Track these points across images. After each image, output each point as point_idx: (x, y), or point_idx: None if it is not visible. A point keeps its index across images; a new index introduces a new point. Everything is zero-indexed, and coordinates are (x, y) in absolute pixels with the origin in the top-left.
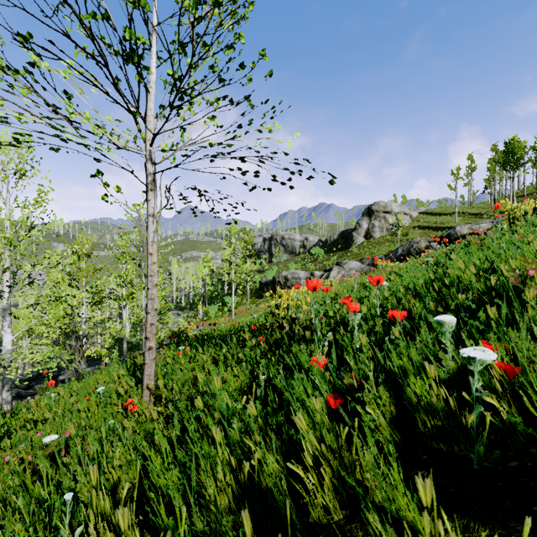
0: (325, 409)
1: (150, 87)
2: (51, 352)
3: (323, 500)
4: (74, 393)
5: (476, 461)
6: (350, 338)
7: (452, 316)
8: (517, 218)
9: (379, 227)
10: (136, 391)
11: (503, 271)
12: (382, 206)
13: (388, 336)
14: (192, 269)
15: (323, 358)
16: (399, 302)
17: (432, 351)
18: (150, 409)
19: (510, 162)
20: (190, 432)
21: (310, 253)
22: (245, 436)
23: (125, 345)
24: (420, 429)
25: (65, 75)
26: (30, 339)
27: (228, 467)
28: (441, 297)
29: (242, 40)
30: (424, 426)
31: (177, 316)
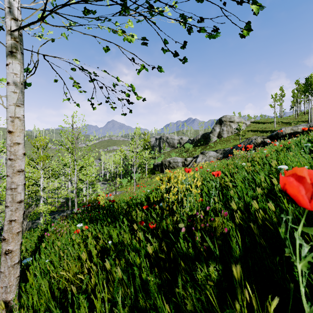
0: None
1: None
2: None
3: None
4: None
5: None
6: None
7: None
8: None
9: (226, 131)
10: None
11: None
12: (228, 118)
13: None
14: (113, 157)
15: None
16: None
17: None
18: None
19: (309, 90)
20: None
21: (184, 147)
22: None
23: (70, 203)
24: None
25: None
26: None
27: None
28: None
29: None
30: None
31: (103, 185)
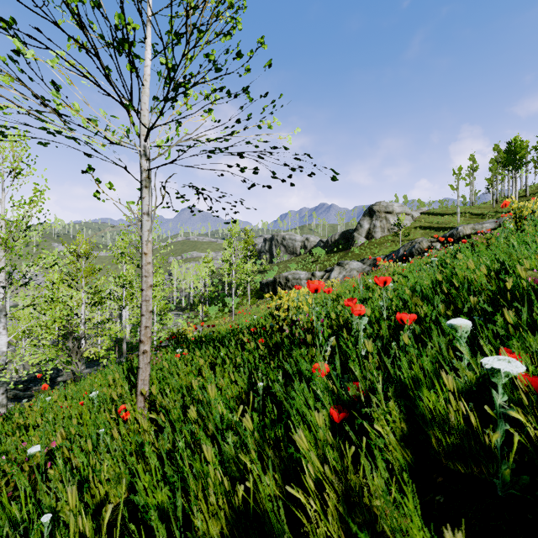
0: (328, 423)
1: (145, 80)
2: (47, 354)
3: (326, 530)
4: (68, 397)
5: (500, 487)
6: (354, 343)
7: (467, 321)
8: (524, 217)
9: (380, 228)
10: (130, 396)
11: (519, 271)
12: (383, 206)
13: (394, 340)
14: (193, 270)
15: (325, 365)
16: (405, 304)
17: (446, 360)
18: (144, 415)
19: (512, 162)
20: (180, 448)
21: (311, 254)
22: (241, 451)
23: (125, 346)
24: (434, 446)
25: (52, 65)
26: (29, 340)
27: (222, 486)
28: (450, 299)
29: (239, 26)
30: (439, 444)
31: (177, 317)
